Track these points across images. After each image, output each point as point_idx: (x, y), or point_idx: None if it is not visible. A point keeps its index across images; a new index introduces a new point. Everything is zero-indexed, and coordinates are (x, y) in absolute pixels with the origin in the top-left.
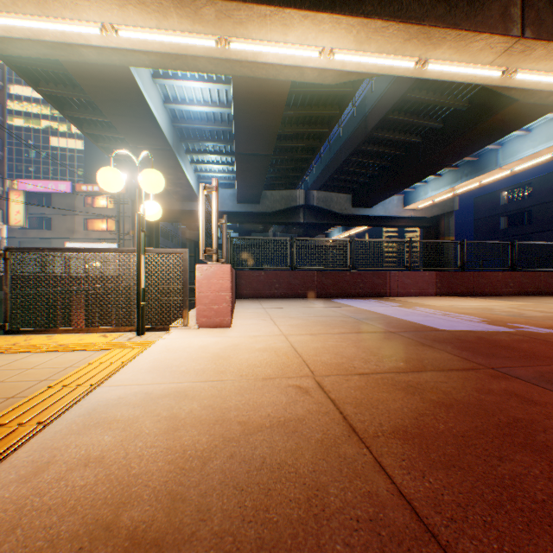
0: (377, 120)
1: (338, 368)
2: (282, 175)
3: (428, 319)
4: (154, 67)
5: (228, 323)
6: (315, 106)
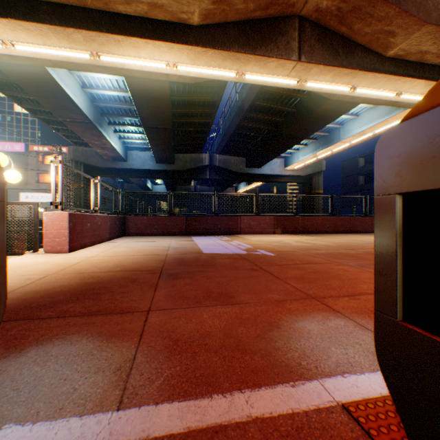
0: (248, 105)
1: (75, 271)
2: (189, 143)
3: (216, 247)
4: (56, 67)
5: (67, 250)
6: (201, 94)
